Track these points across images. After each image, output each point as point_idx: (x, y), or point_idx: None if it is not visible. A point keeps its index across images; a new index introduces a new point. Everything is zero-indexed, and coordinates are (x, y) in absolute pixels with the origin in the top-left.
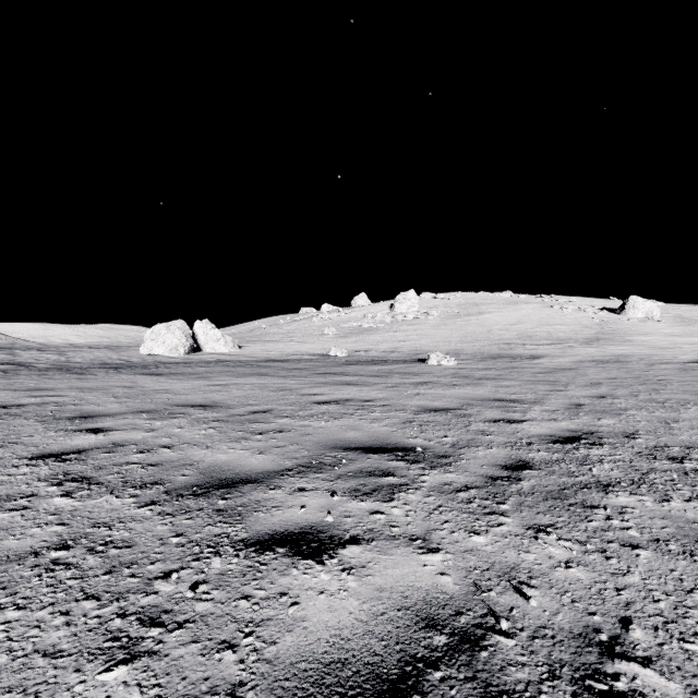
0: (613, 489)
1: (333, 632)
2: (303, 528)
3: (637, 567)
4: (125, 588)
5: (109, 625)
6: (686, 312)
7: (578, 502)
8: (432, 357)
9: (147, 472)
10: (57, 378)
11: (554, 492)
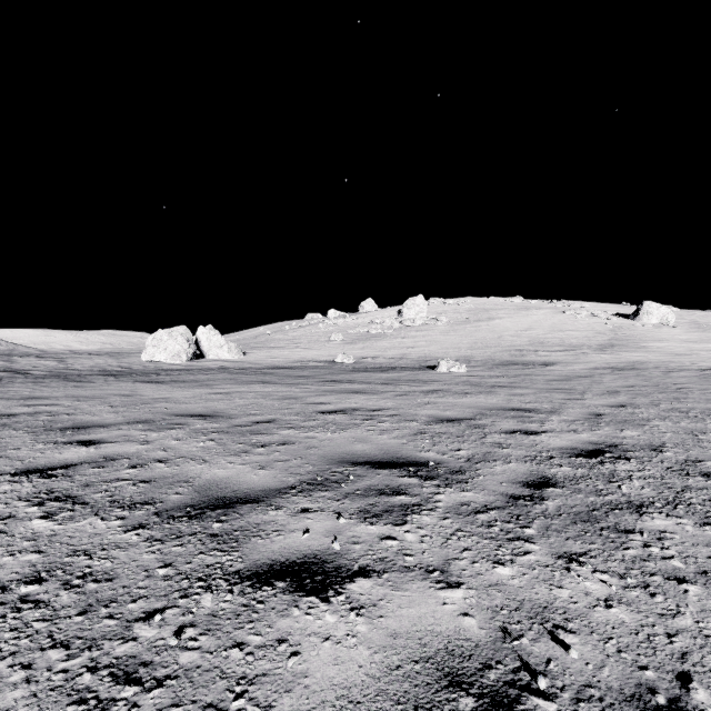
0: (647, 510)
1: (339, 692)
2: (306, 557)
3: (687, 607)
4: (100, 633)
5: (76, 682)
6: (702, 318)
7: (610, 525)
8: (442, 364)
9: (138, 490)
10: (53, 386)
11: (583, 514)
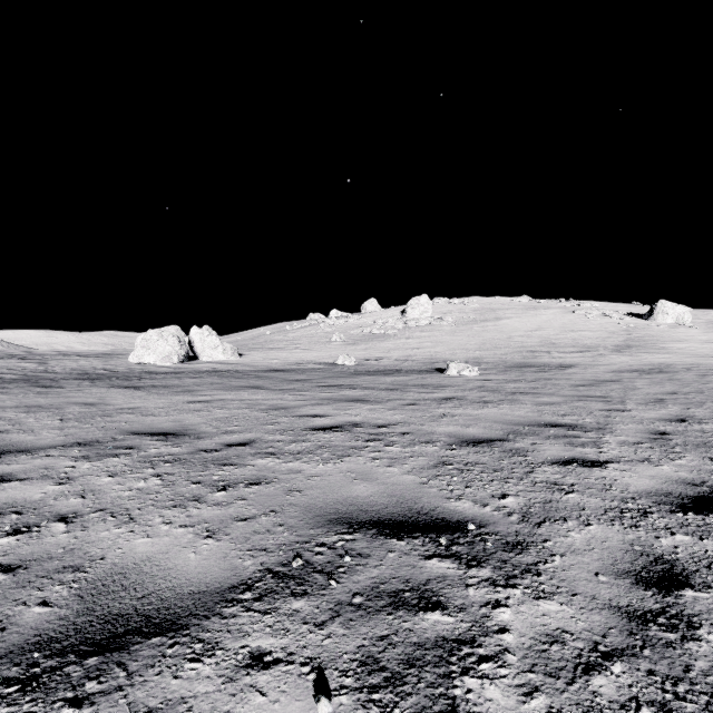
0: None
1: None
2: None
3: None
4: None
5: None
6: None
7: None
8: (451, 366)
9: None
10: (12, 393)
11: None
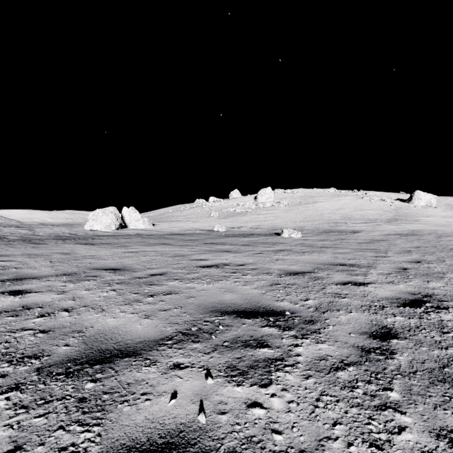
0: None
1: None
2: (169, 435)
3: None
4: None
5: None
6: (452, 201)
7: None
8: (285, 231)
9: (34, 341)
10: (17, 247)
11: (436, 371)
